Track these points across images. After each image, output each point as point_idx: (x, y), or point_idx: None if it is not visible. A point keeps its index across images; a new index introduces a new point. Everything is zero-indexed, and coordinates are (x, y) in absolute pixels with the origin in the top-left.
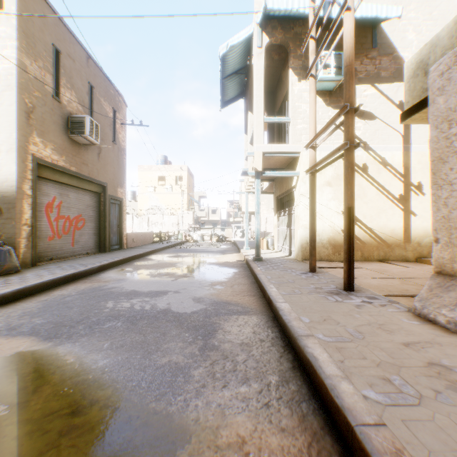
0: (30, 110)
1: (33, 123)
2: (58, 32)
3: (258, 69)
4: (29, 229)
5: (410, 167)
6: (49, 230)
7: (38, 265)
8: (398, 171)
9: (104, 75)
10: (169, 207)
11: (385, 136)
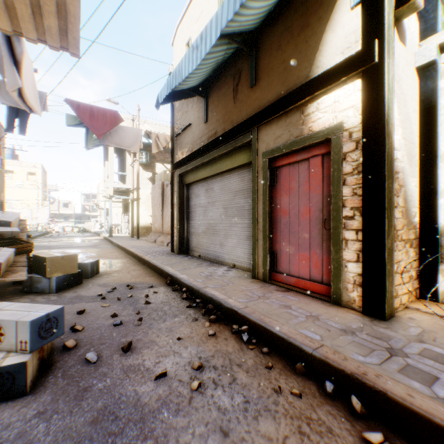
0: None
1: None
2: None
3: (111, 149)
4: None
5: None
6: None
7: None
8: None
9: None
10: (20, 201)
11: None
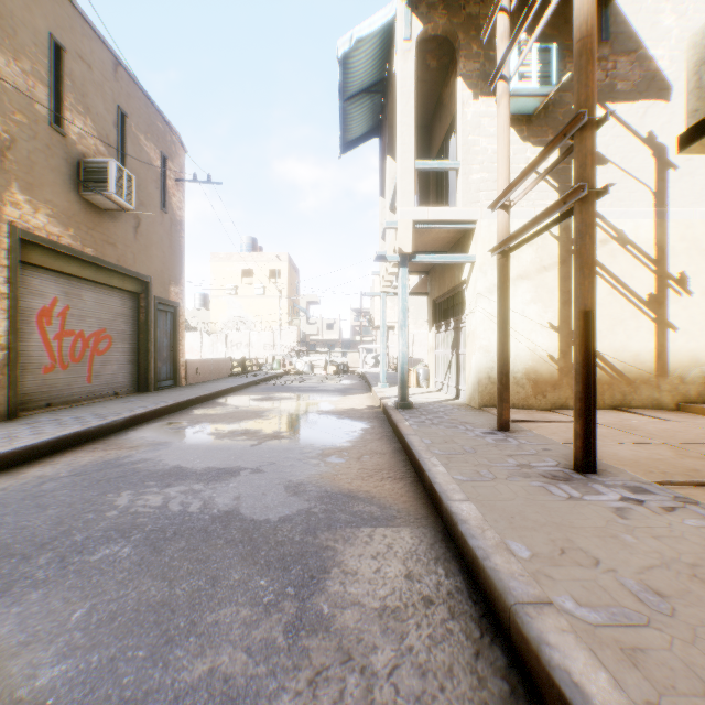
0: (5, 144)
1: (11, 169)
2: (60, 15)
3: (404, 78)
4: (4, 354)
5: (667, 246)
6: (45, 355)
7: (21, 416)
8: (645, 253)
9: (146, 96)
10: (259, 319)
11: (624, 194)
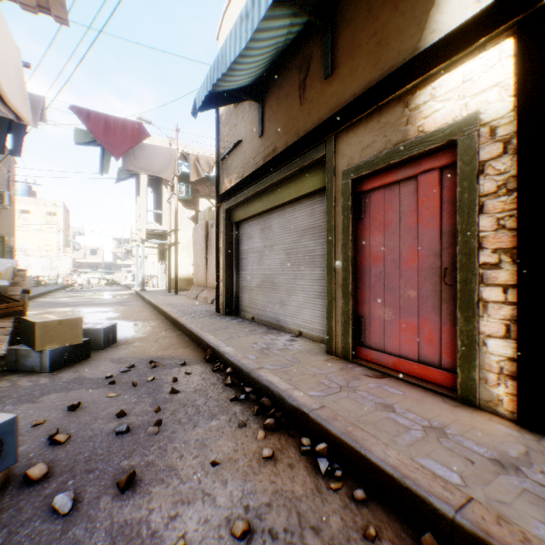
0: None
1: None
2: None
3: (143, 181)
4: None
5: None
6: None
7: None
8: None
9: None
10: (38, 247)
11: None
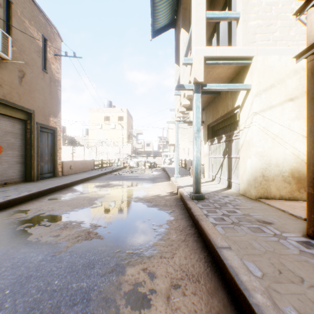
0: None
1: None
2: None
3: None
4: None
5: None
6: None
7: None
8: None
9: None
10: (113, 140)
11: None
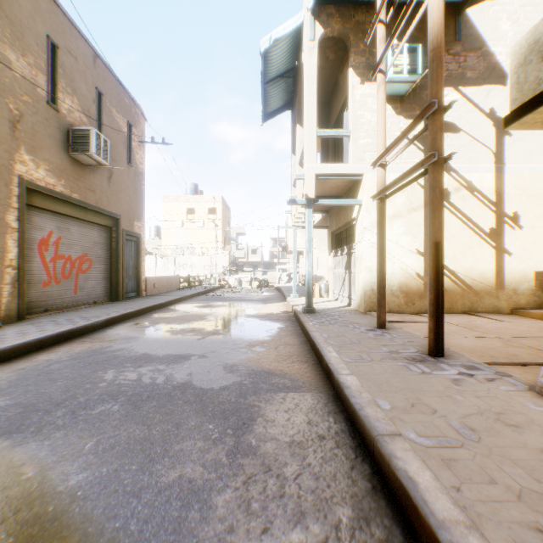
0: (16, 119)
1: (20, 136)
2: (54, 21)
3: (309, 68)
4: (15, 272)
5: (504, 193)
6: (44, 273)
7: (27, 318)
8: (488, 198)
9: (117, 80)
10: (200, 246)
11: (472, 154)
